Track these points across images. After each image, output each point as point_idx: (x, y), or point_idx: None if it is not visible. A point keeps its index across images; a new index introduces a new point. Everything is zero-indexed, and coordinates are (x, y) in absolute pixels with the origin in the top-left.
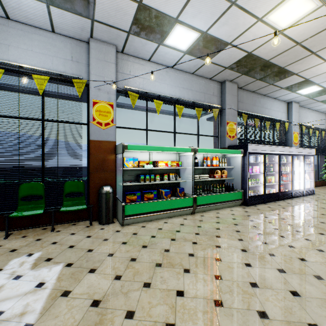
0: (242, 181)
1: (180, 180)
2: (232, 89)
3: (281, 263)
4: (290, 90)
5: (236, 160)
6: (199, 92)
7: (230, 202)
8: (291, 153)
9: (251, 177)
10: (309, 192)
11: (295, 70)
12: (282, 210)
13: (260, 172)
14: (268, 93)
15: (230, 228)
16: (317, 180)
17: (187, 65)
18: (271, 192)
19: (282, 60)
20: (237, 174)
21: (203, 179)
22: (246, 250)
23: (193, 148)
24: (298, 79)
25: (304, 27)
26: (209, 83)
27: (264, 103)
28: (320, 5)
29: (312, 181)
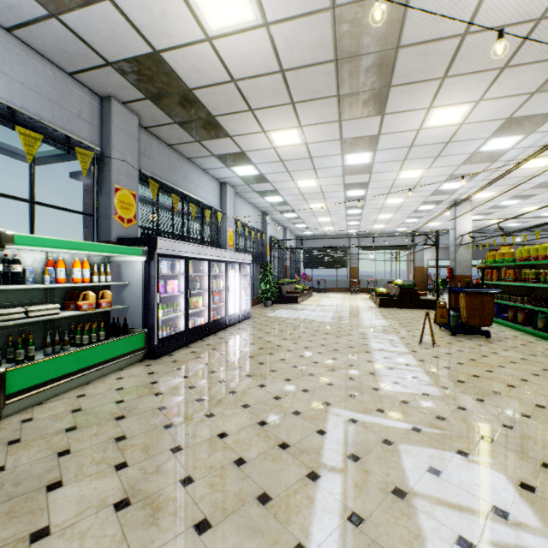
0: (146, 311)
1: None
2: (128, 123)
3: (205, 496)
4: (224, 162)
5: (134, 269)
6: (35, 93)
7: (118, 360)
8: (225, 258)
9: (165, 301)
10: (246, 315)
11: (230, 129)
12: (213, 354)
13: (180, 292)
14: (195, 157)
15: (102, 438)
16: (253, 296)
17: None
18: (198, 324)
19: (213, 101)
20: (136, 298)
21: (42, 315)
22: (130, 500)
23: None
24: (234, 147)
25: (242, 53)
26: (67, 83)
27: (189, 173)
28: (261, 23)
29: (249, 299)
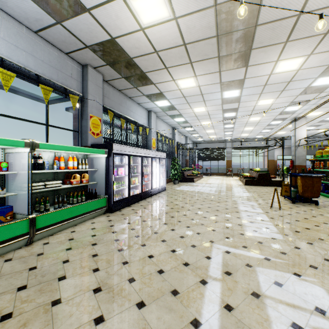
0: (107, 185)
1: (2, 194)
2: (97, 79)
3: (142, 289)
4: (150, 99)
5: (100, 161)
6: (48, 65)
7: (92, 213)
8: (151, 155)
9: (117, 180)
10: (163, 189)
11: (153, 80)
12: (144, 211)
13: (125, 174)
14: (133, 96)
15: (85, 254)
16: (167, 178)
17: (22, 12)
18: (135, 193)
19: (144, 64)
20: (101, 178)
21: (52, 187)
22: (101, 288)
23: (29, 141)
24: (156, 90)
25: (161, 36)
26: (65, 58)
27: (130, 106)
28: (172, 18)
29: (164, 179)
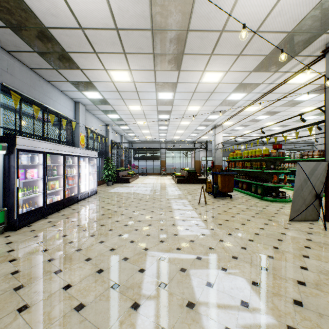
0: (6, 194)
1: None
2: None
3: None
4: (77, 87)
5: None
6: None
7: None
8: (78, 154)
9: (26, 185)
10: (93, 192)
11: (80, 64)
12: (66, 222)
13: (39, 178)
14: (53, 81)
15: None
16: (99, 179)
17: None
18: (55, 201)
19: (66, 40)
20: None
21: None
22: None
23: None
24: (84, 77)
25: (87, 9)
26: None
27: (48, 91)
28: None
29: (96, 181)
